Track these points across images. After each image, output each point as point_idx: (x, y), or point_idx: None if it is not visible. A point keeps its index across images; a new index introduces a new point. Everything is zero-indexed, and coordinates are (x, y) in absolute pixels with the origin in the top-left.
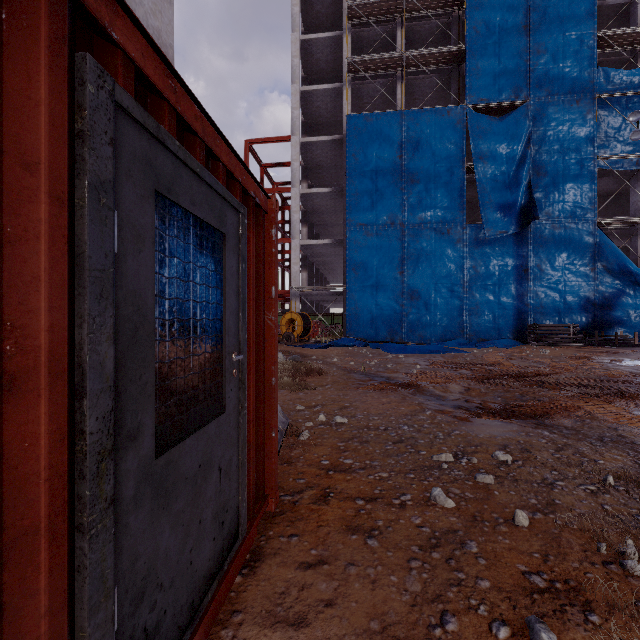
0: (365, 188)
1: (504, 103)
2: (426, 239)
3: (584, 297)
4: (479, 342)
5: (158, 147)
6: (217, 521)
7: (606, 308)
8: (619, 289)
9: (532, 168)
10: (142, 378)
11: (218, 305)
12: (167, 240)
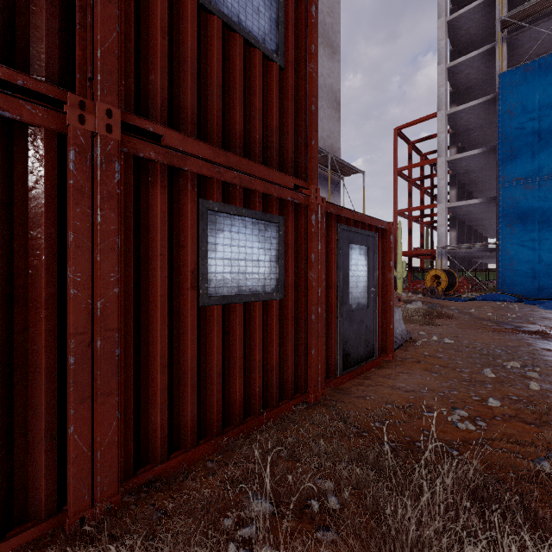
0: (523, 141)
1: None
2: None
3: None
4: None
5: (349, 232)
6: (365, 343)
7: None
8: None
9: None
10: (346, 290)
11: (366, 271)
12: (351, 255)
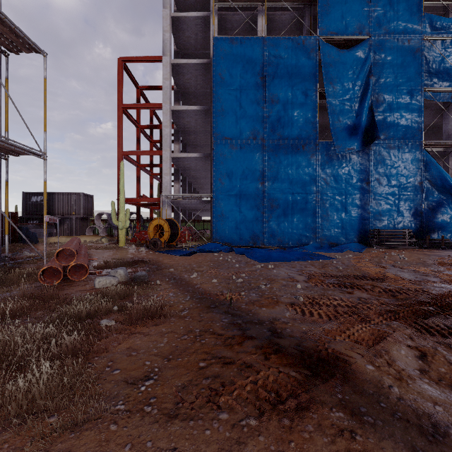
0: (230, 105)
1: (350, 37)
2: (284, 153)
3: (414, 206)
4: (330, 245)
5: None
6: None
7: (431, 216)
8: (441, 200)
9: (373, 95)
10: None
11: None
12: None
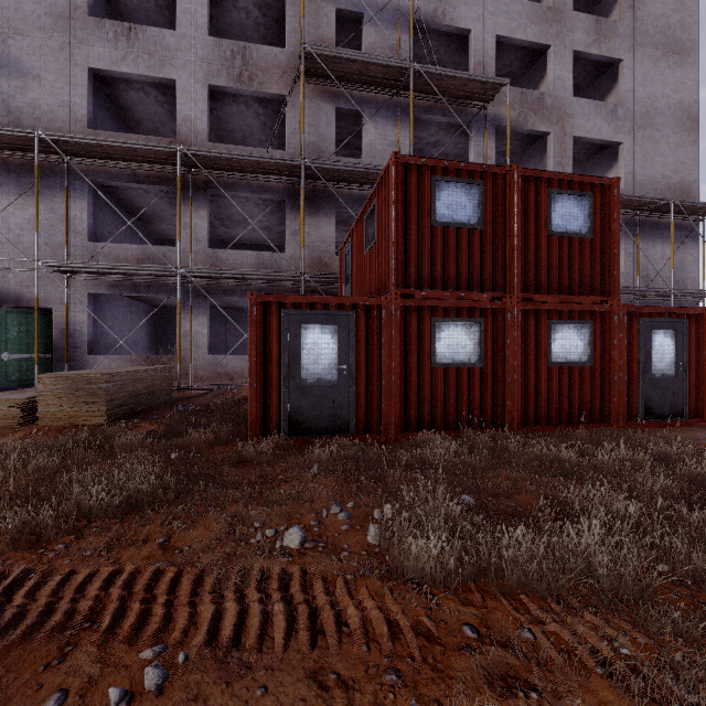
0: None
1: None
2: None
3: None
4: None
5: (652, 322)
6: (671, 405)
7: None
8: None
9: None
10: (648, 363)
11: (672, 350)
12: (654, 338)
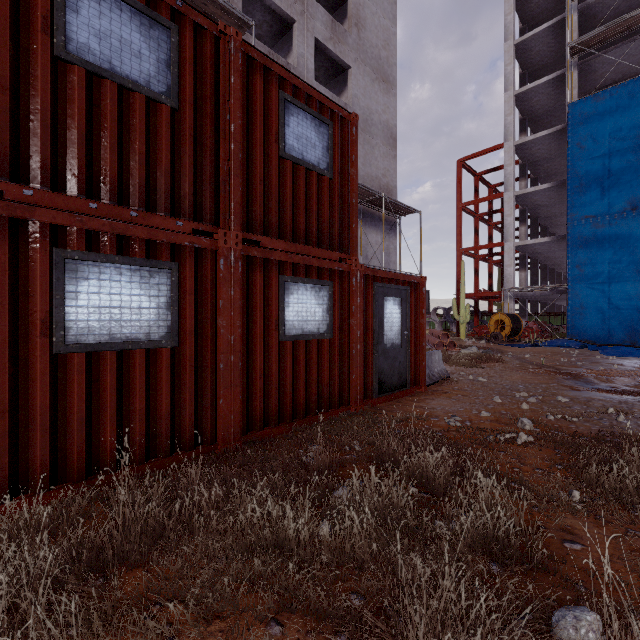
0: (593, 176)
1: None
2: None
3: None
4: None
5: (384, 288)
6: (399, 375)
7: None
8: None
9: None
10: (382, 333)
11: (399, 318)
12: (386, 305)
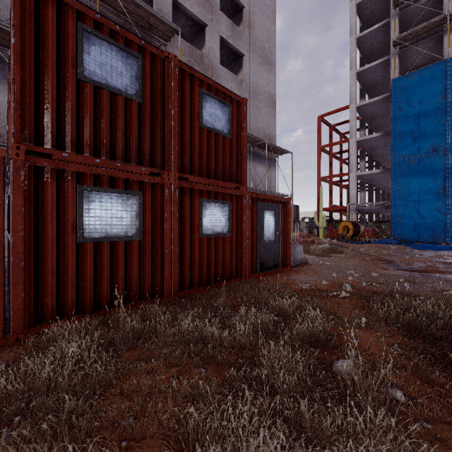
0: (408, 129)
1: None
2: None
3: None
4: None
5: (264, 205)
6: (273, 260)
7: None
8: None
9: None
10: (262, 233)
11: (274, 224)
12: (265, 216)
